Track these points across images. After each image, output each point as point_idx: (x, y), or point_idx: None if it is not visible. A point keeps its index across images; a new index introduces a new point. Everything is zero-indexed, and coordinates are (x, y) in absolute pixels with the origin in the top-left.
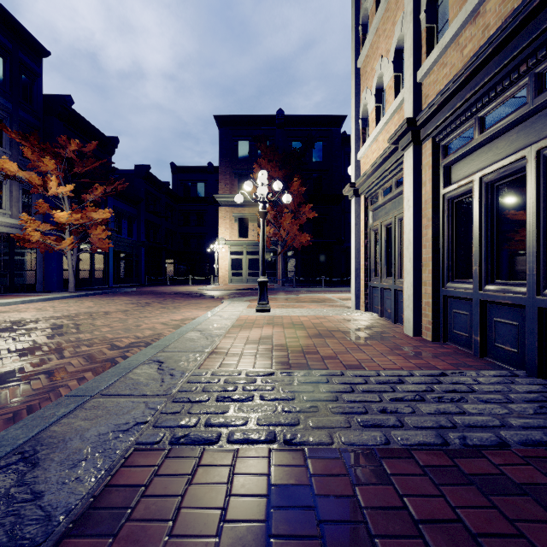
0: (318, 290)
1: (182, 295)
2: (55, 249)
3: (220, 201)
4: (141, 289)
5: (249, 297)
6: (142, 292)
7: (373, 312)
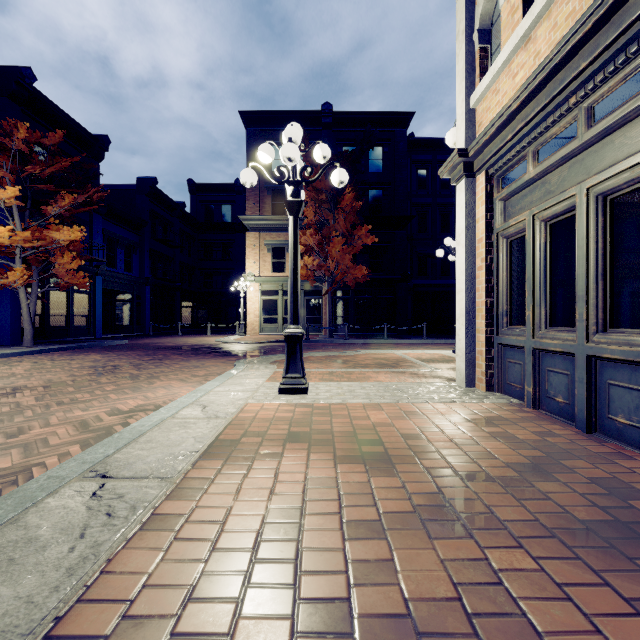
0: (379, 342)
1: (185, 351)
2: None
3: (248, 224)
4: (138, 341)
5: (281, 354)
6: (132, 346)
7: (507, 394)
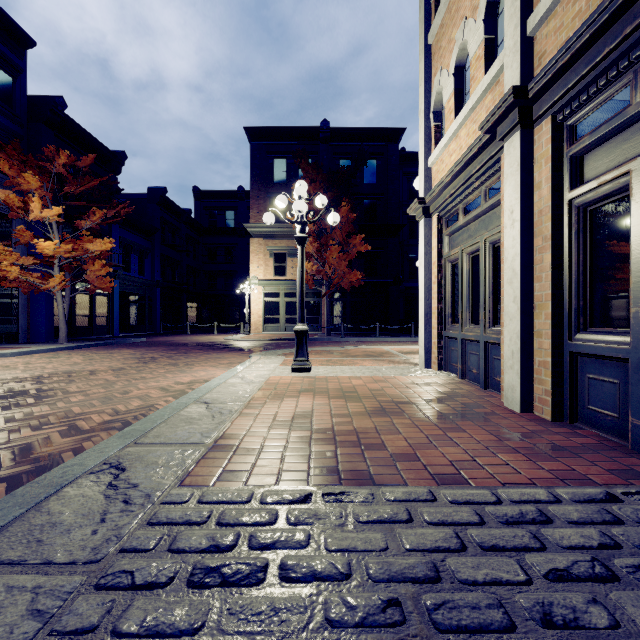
0: (371, 340)
1: (202, 347)
2: (40, 288)
3: (252, 231)
4: (153, 339)
5: (286, 349)
6: (152, 343)
7: (450, 371)
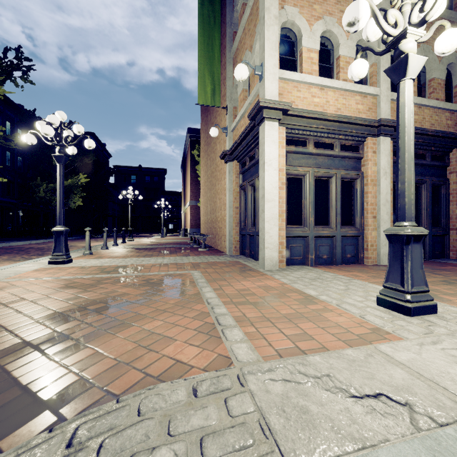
0: None
1: None
2: None
3: None
4: None
5: None
6: None
7: (290, 265)
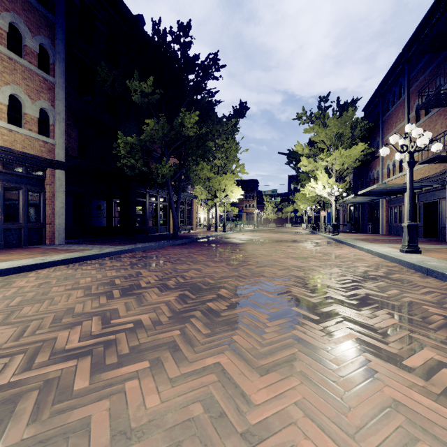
0: None
1: None
2: None
3: None
4: None
5: None
6: None
7: None
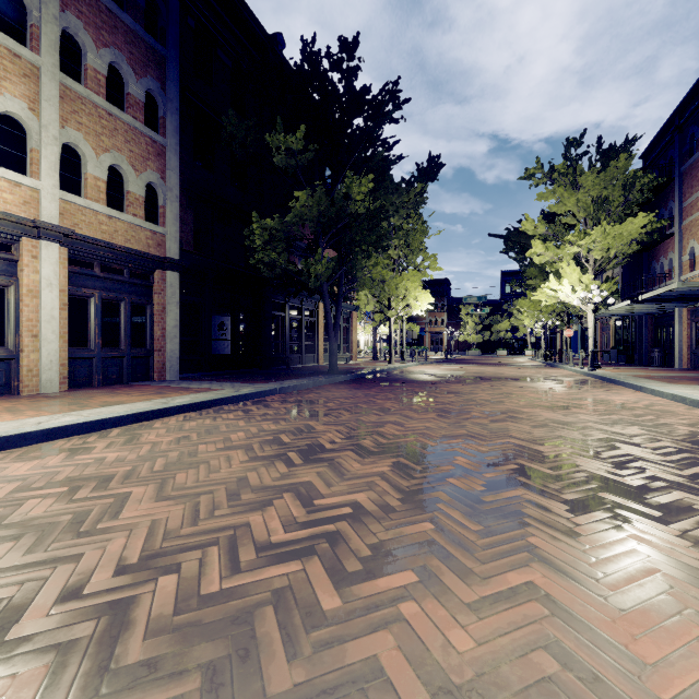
0: None
1: None
2: None
3: None
4: None
5: None
6: None
7: None
